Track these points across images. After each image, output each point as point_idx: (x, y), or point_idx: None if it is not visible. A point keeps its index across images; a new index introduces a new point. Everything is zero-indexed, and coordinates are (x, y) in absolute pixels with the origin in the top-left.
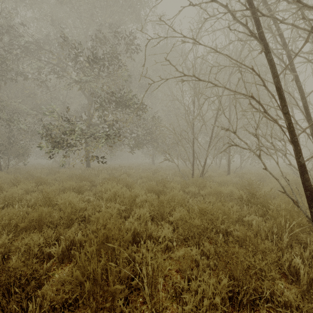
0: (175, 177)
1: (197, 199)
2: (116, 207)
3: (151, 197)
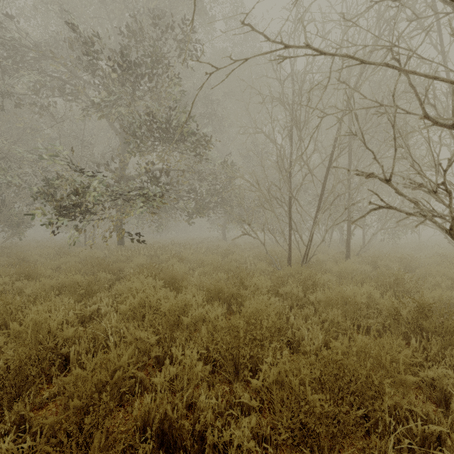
0: (259, 263)
1: (305, 313)
2: (138, 338)
3: (213, 312)
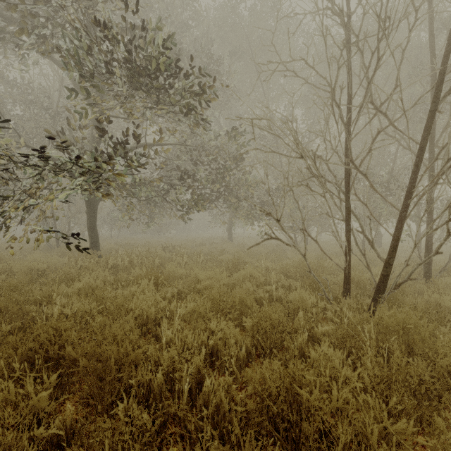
0: (287, 282)
1: None
2: None
3: None
